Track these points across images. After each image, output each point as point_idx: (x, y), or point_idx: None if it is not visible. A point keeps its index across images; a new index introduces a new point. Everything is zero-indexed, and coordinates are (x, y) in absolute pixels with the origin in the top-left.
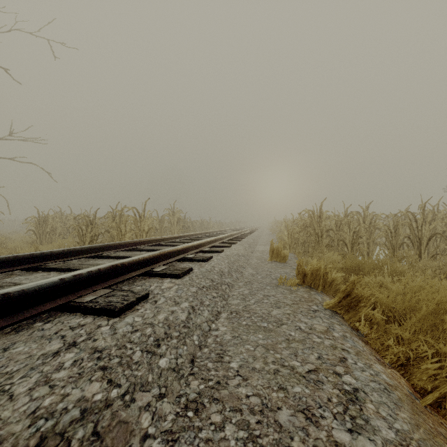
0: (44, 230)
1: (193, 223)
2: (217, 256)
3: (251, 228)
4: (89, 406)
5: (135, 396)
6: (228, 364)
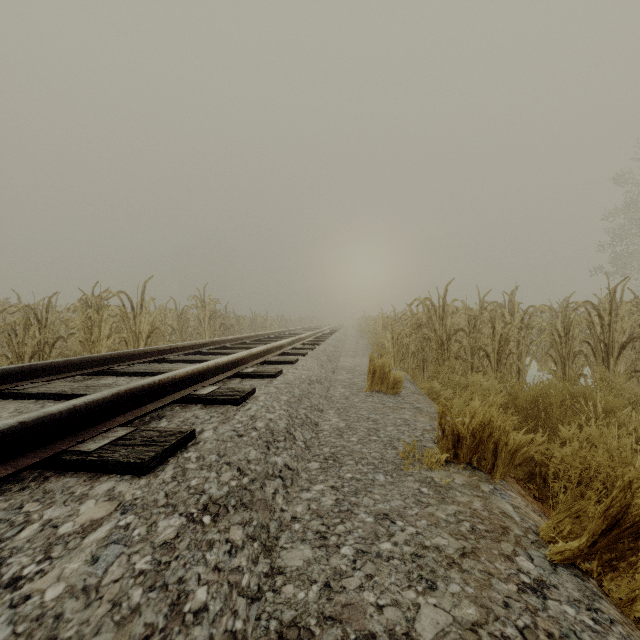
0: None
1: (240, 320)
2: (267, 387)
3: (330, 328)
4: None
5: None
6: None
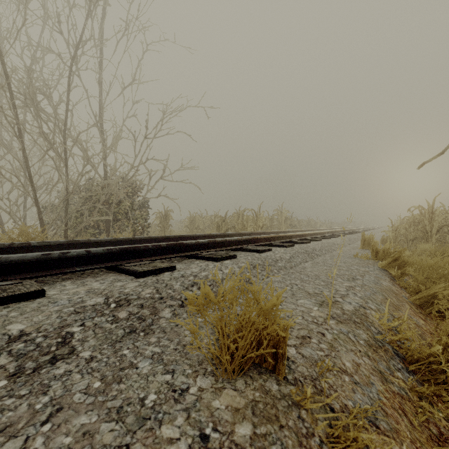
0: (193, 226)
1: (300, 222)
2: (314, 242)
3: (365, 228)
4: (261, 264)
5: (272, 266)
6: (306, 270)
